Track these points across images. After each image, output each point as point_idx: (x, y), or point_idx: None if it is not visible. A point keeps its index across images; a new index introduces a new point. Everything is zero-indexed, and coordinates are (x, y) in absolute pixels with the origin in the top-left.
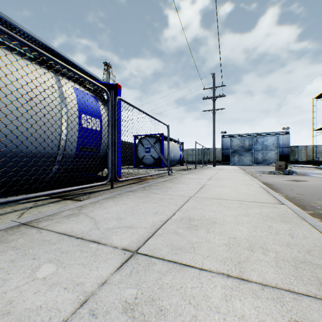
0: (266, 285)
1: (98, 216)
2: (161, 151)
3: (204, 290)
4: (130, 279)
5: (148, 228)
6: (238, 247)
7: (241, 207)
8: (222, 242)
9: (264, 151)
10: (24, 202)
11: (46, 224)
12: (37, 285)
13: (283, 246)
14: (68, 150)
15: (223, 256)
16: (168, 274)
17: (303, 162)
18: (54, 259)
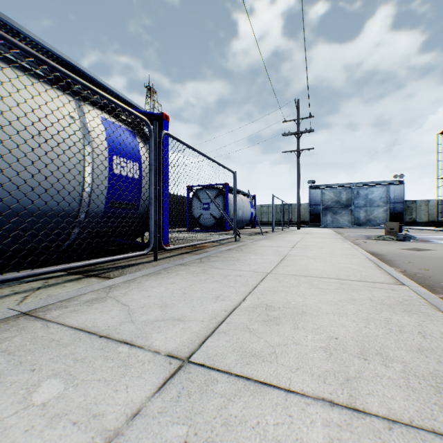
0: (395, 421)
1: (133, 301)
2: (224, 208)
3: (295, 428)
4: (176, 408)
5: (206, 321)
6: (343, 354)
7: (341, 288)
8: (318, 345)
9: (368, 208)
10: (30, 280)
11: (56, 313)
12: (31, 417)
13: (413, 352)
14: (94, 206)
15: (321, 369)
16: (237, 400)
17: (423, 223)
18: (62, 371)
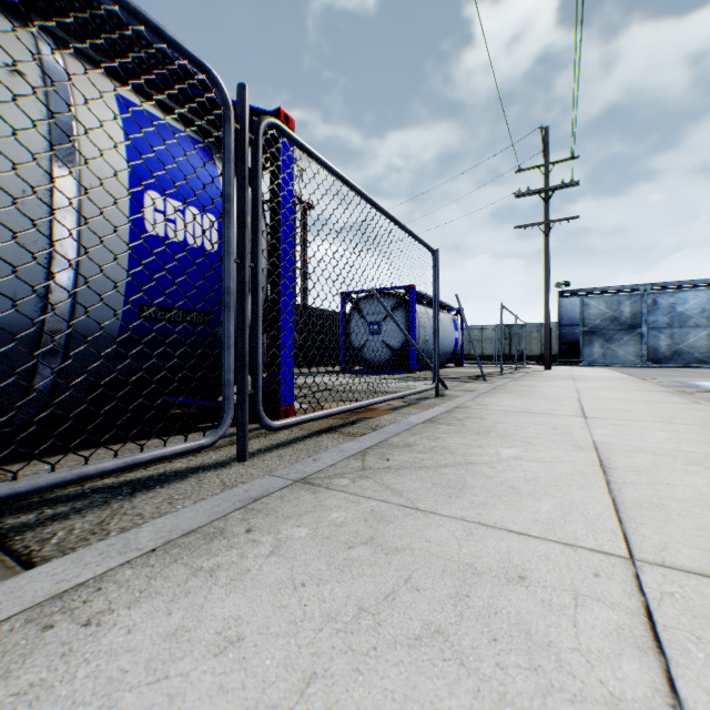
0: None
1: None
2: (408, 331)
3: None
4: None
5: None
6: None
7: None
8: None
9: (675, 330)
10: None
11: None
12: None
13: None
14: (90, 315)
15: None
16: None
17: None
18: None
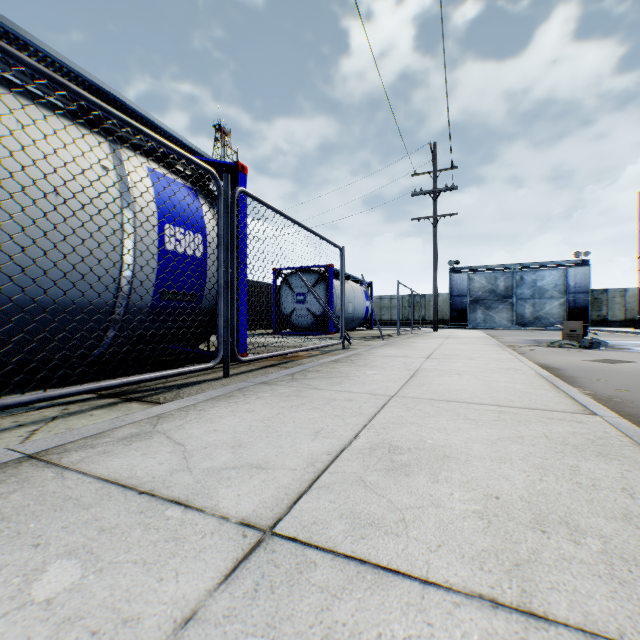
0: (596, 635)
1: (192, 438)
2: (327, 301)
3: None
4: (252, 609)
5: (300, 469)
6: (508, 522)
7: (502, 419)
8: (470, 508)
9: (537, 301)
10: (43, 406)
11: (77, 457)
12: (28, 622)
13: (616, 520)
14: (137, 297)
15: (475, 547)
16: (347, 597)
17: (617, 323)
18: (80, 547)
